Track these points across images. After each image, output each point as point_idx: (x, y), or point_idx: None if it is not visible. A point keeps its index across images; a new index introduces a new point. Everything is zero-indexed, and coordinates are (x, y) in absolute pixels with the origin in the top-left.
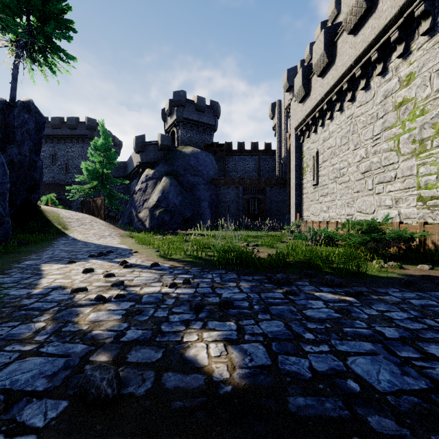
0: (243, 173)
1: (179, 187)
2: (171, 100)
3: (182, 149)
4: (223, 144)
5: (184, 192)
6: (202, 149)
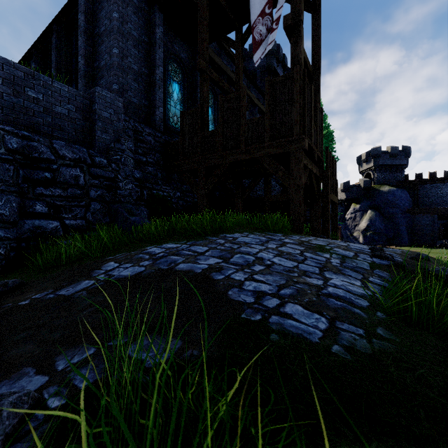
0: (435, 198)
1: (381, 217)
2: (367, 152)
3: (380, 188)
4: (415, 180)
5: (386, 220)
6: (395, 185)
